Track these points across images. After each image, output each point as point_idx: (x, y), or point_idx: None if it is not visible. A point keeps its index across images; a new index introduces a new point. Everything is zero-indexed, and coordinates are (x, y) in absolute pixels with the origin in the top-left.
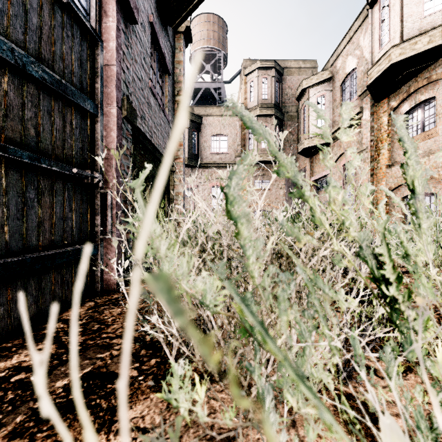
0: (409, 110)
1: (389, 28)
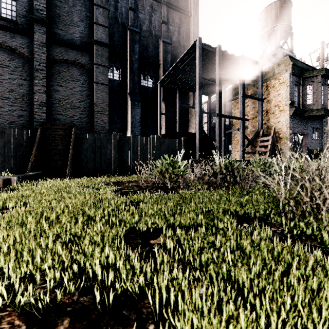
0: None
1: None
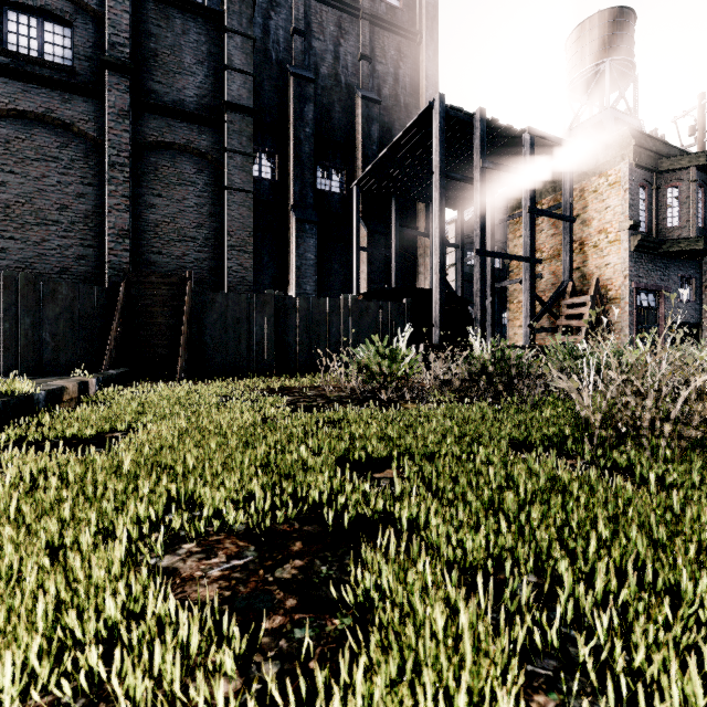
0: None
1: None
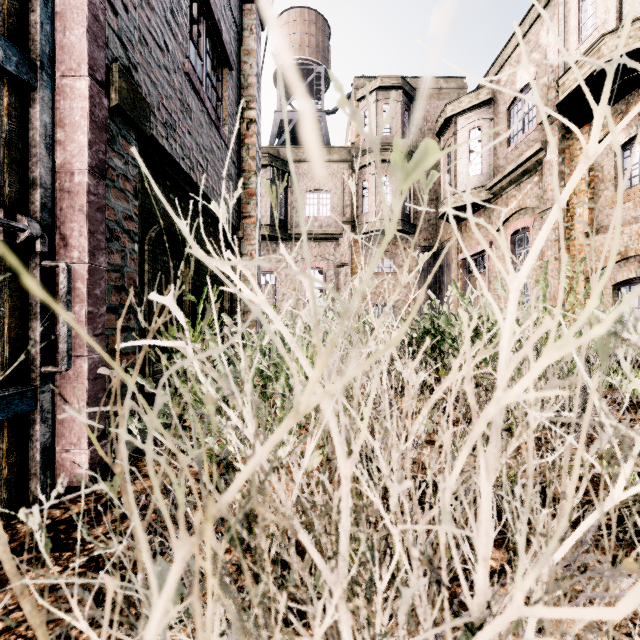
0: (625, 142)
1: (597, 7)
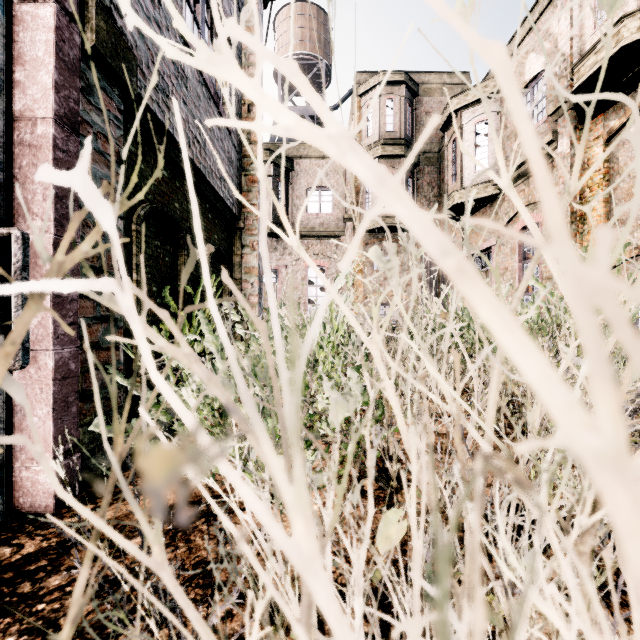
0: None
1: None
